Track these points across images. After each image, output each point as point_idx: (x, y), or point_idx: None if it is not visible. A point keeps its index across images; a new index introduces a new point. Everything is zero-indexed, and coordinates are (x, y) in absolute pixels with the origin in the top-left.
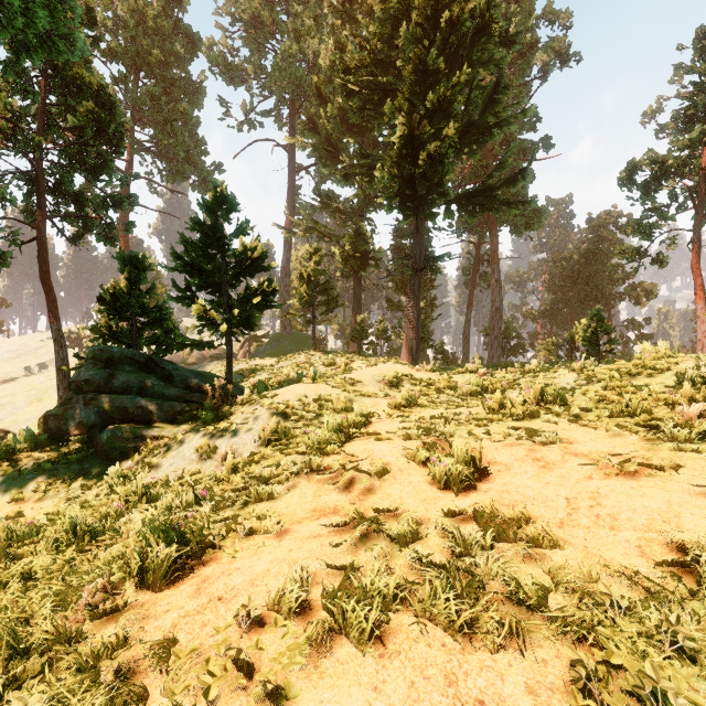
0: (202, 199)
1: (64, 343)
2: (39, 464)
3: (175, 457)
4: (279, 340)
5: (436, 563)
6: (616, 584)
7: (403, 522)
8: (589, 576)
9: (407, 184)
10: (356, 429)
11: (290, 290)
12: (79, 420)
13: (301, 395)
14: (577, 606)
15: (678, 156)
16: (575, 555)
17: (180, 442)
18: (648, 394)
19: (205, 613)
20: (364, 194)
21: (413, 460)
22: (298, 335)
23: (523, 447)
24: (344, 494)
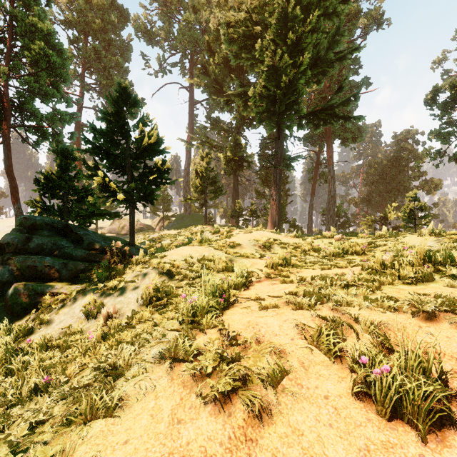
0: (109, 94)
1: None
2: None
3: (66, 314)
4: (183, 218)
5: None
6: None
7: None
8: None
9: (272, 103)
10: (237, 290)
11: (190, 185)
12: None
13: (187, 256)
14: None
15: None
16: None
17: (74, 299)
18: None
19: None
20: (240, 117)
21: (316, 346)
22: (195, 215)
23: (453, 324)
24: (220, 421)
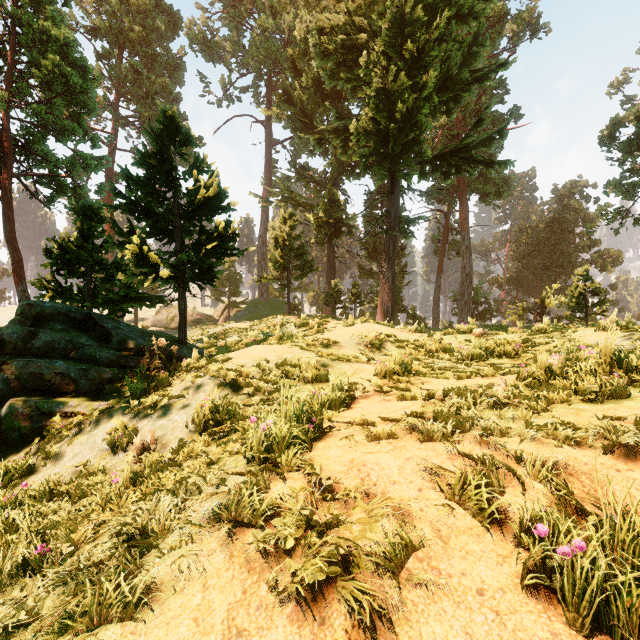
0: (149, 126)
1: None
2: None
3: (84, 444)
4: (257, 305)
5: None
6: None
7: None
8: None
9: (383, 142)
10: (333, 411)
11: (268, 259)
12: None
13: (260, 359)
14: None
15: None
16: None
17: (96, 422)
18: None
19: None
20: (338, 163)
21: (458, 502)
22: (274, 301)
23: None
24: (307, 634)
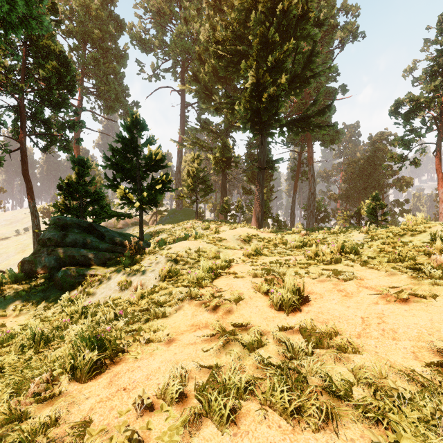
0: (123, 122)
1: (37, 215)
2: (17, 293)
3: (105, 288)
4: (175, 213)
5: (274, 364)
6: (399, 379)
7: (251, 334)
8: (380, 374)
9: (255, 114)
10: (222, 270)
11: (182, 182)
12: (44, 264)
13: (187, 248)
14: (373, 396)
15: (427, 96)
16: (369, 358)
17: (108, 278)
18: (412, 247)
19: (114, 400)
20: (228, 121)
21: (258, 291)
22: (186, 210)
23: (331, 282)
24: (213, 314)
